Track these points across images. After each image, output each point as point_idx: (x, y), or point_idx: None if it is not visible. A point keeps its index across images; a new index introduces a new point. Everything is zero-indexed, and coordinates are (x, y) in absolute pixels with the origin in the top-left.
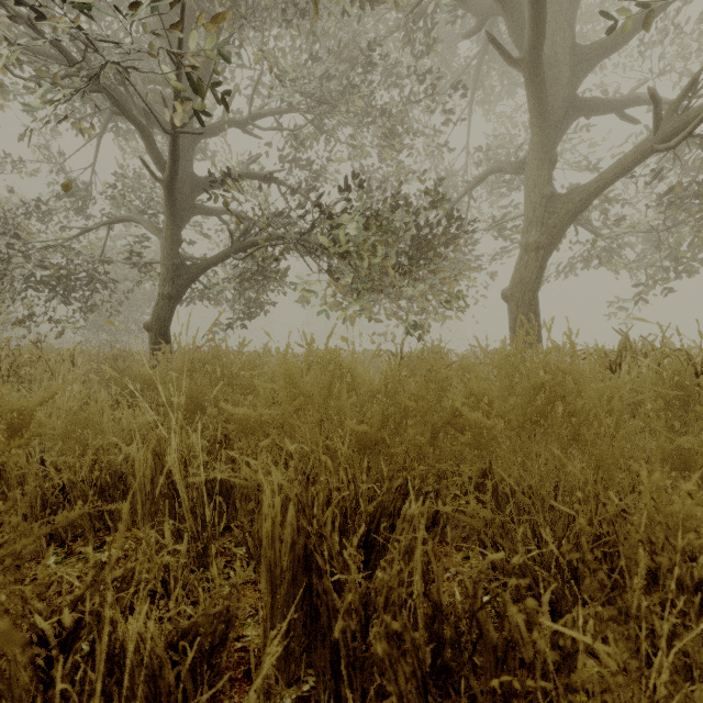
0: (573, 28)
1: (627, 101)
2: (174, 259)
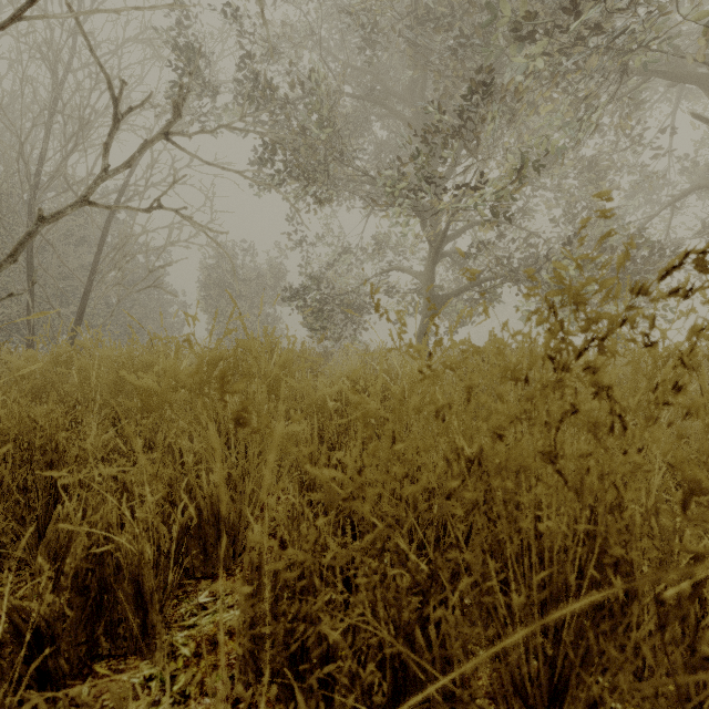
0: None
1: None
2: (432, 292)
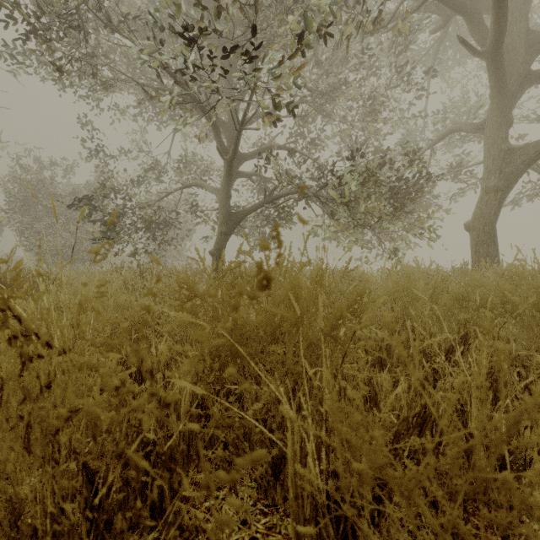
0: (527, 18)
1: None
2: (227, 209)
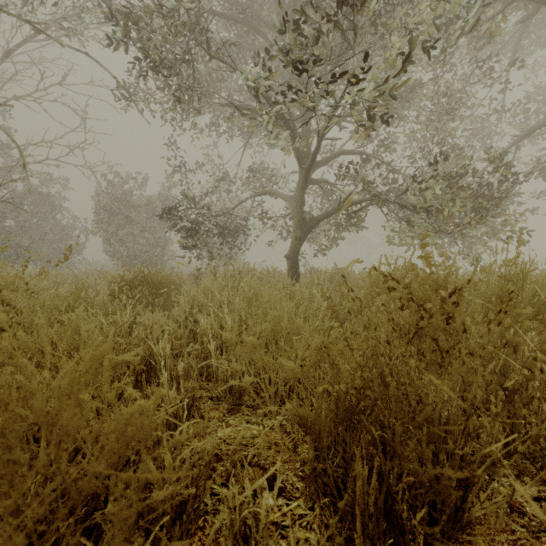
0: None
1: None
2: (301, 215)
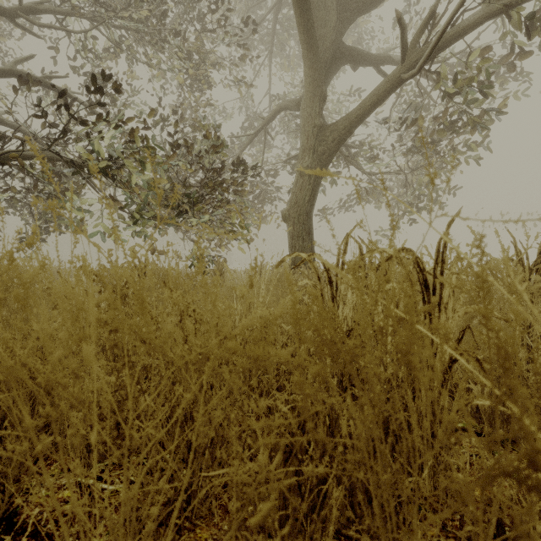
0: None
1: (383, 60)
2: None
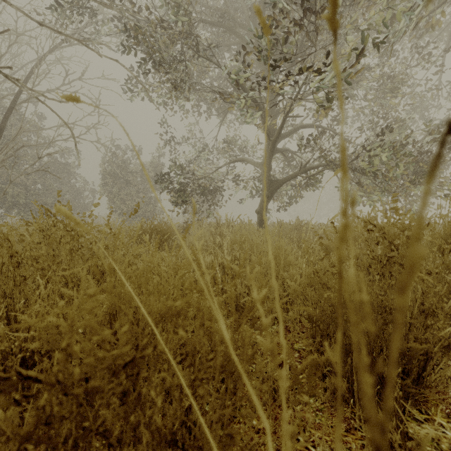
0: None
1: None
2: (269, 177)
